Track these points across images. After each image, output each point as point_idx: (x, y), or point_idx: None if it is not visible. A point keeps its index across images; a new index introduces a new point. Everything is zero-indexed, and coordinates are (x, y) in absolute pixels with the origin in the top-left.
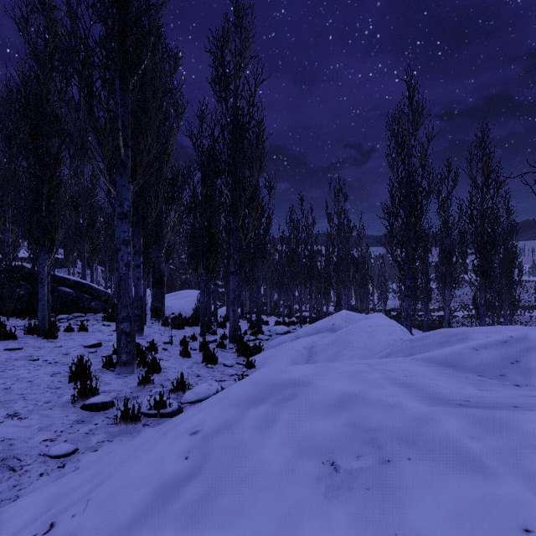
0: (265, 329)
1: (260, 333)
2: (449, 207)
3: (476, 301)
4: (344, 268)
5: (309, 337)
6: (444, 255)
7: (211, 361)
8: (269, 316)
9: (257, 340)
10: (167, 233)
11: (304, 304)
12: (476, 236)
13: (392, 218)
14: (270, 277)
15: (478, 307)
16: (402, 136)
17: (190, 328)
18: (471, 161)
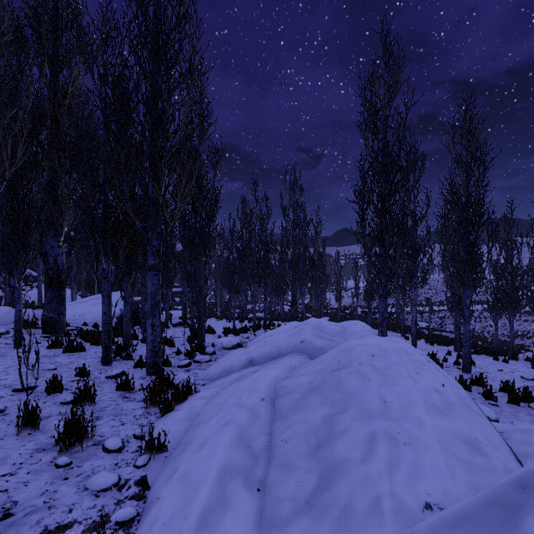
0: (210, 341)
1: (200, 351)
2: (415, 197)
3: (430, 299)
4: (301, 265)
5: (269, 369)
6: (411, 250)
7: (75, 443)
8: (218, 319)
9: (193, 363)
10: (65, 212)
11: (257, 304)
12: (462, 224)
13: (364, 202)
14: (221, 276)
15: (463, 309)
16: (375, 104)
17: (97, 348)
18: (454, 136)
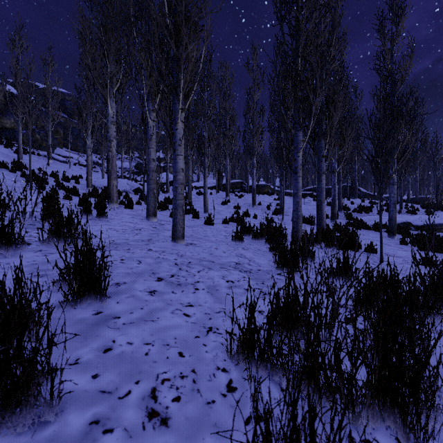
0: None
1: None
2: None
3: None
4: None
5: None
6: None
7: None
8: None
9: None
10: None
11: None
12: None
13: None
14: None
15: None
16: None
17: None
18: None
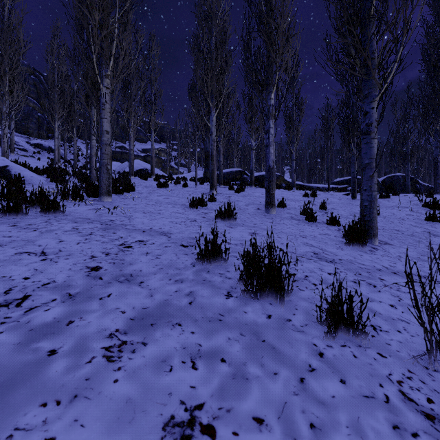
0: None
1: None
2: None
3: None
4: None
5: None
6: None
7: None
8: None
9: None
10: None
11: None
12: None
13: None
14: None
15: None
16: None
17: None
18: None
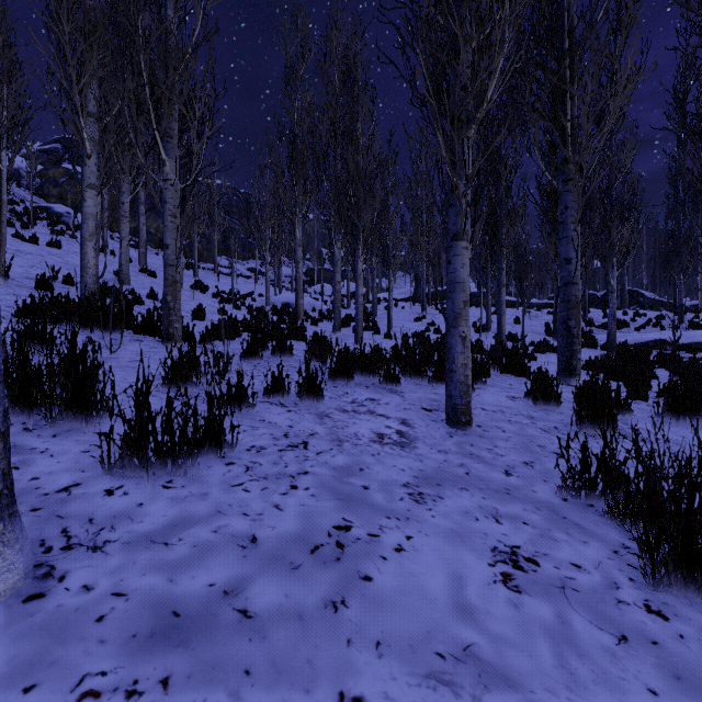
0: None
1: None
2: None
3: None
4: None
5: None
6: None
7: None
8: None
9: None
10: None
11: None
12: None
13: None
14: None
15: None
16: None
17: None
18: None
